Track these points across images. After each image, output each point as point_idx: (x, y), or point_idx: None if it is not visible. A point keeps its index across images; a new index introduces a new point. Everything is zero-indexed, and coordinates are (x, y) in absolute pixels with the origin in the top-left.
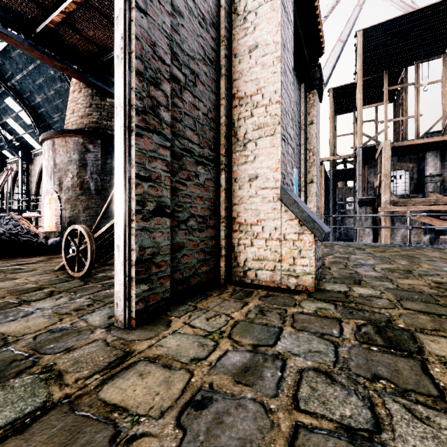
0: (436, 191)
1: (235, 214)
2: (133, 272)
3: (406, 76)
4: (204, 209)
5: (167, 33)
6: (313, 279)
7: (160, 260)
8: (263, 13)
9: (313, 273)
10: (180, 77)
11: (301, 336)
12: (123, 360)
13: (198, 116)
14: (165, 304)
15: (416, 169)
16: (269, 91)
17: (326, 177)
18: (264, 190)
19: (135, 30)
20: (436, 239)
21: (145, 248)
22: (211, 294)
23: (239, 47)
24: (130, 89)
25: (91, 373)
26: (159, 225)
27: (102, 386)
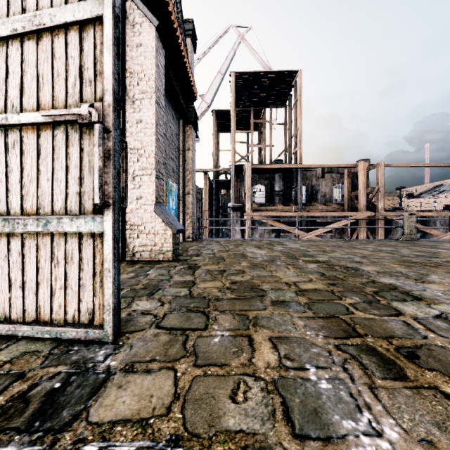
0: (280, 202)
1: (127, 219)
2: None
3: (264, 115)
4: None
5: None
6: (172, 254)
7: None
8: (145, 104)
9: (172, 250)
10: None
11: (157, 270)
12: None
13: None
14: None
15: (269, 185)
16: (149, 149)
17: (211, 184)
18: (145, 205)
19: None
20: (279, 236)
21: None
22: None
23: (130, 117)
24: None
25: None
26: None
27: None
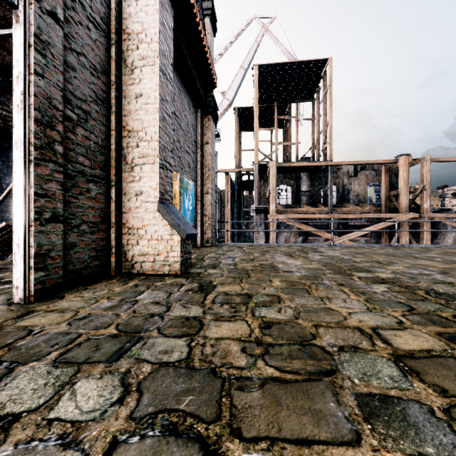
0: (307, 203)
1: (124, 221)
2: (32, 263)
3: (290, 110)
4: (96, 216)
5: (61, 87)
6: (180, 265)
7: (55, 255)
8: (146, 72)
9: (180, 261)
10: (73, 117)
11: (154, 293)
12: (28, 314)
13: (89, 145)
14: (60, 287)
15: (296, 185)
16: (151, 131)
17: (233, 186)
18: (147, 203)
19: (34, 89)
20: (306, 239)
21: (42, 246)
22: (101, 281)
23: (128, 91)
24: (29, 131)
25: (5, 320)
26: (54, 229)
27: (16, 322)
